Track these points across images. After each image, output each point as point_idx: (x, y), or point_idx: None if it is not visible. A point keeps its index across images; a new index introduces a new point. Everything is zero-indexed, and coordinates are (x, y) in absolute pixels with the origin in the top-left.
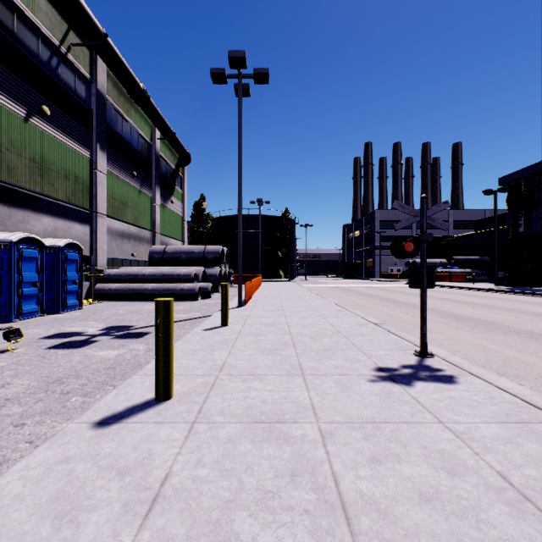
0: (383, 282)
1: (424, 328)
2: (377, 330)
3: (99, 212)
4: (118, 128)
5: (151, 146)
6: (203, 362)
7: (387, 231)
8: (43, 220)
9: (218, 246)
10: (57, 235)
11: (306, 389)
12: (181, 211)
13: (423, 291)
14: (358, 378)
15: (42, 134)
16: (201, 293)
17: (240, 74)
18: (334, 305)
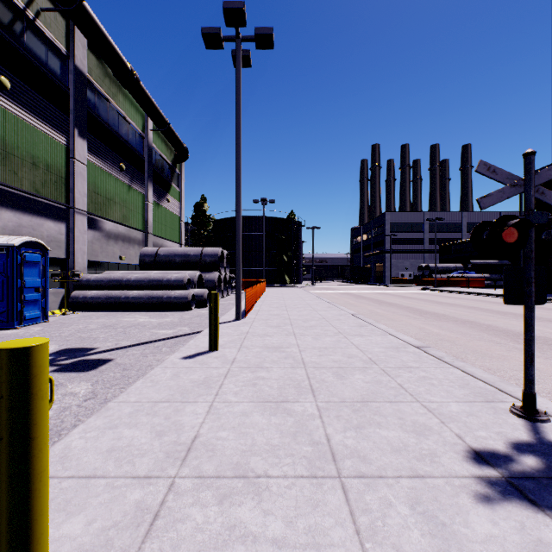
0: (395, 288)
1: (532, 370)
2: (424, 359)
3: (77, 208)
4: (103, 114)
5: (143, 138)
6: (159, 436)
7: (398, 234)
8: (2, 215)
9: (217, 248)
10: (21, 233)
11: (356, 538)
12: (179, 211)
13: (530, 309)
14: (451, 487)
15: (1, 111)
16: (195, 301)
17: (239, 36)
18: (353, 317)
